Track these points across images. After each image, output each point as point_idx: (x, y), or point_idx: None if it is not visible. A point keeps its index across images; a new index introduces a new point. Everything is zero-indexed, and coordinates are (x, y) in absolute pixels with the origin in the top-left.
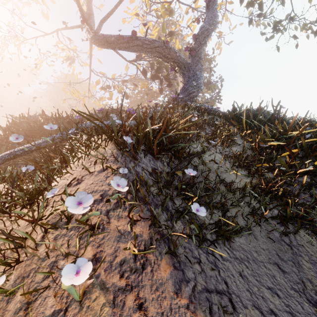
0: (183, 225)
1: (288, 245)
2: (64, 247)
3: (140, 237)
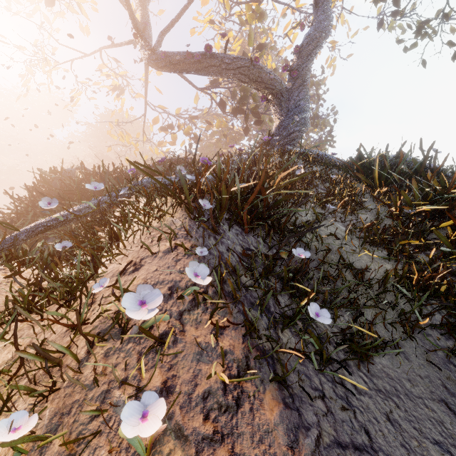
0: (293, 336)
1: None
2: (119, 369)
3: (230, 355)
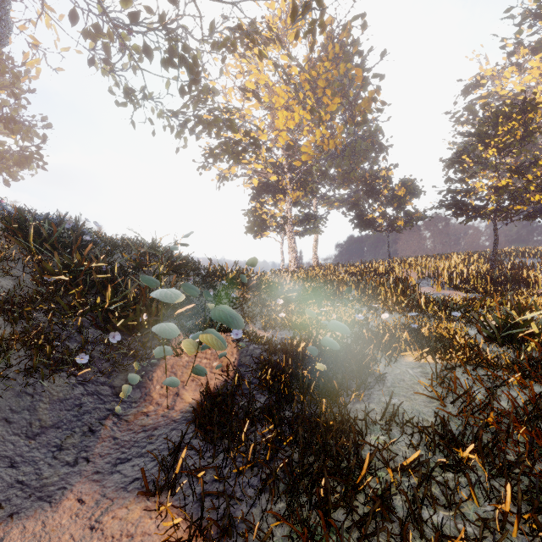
0: None
1: (29, 395)
2: None
3: None
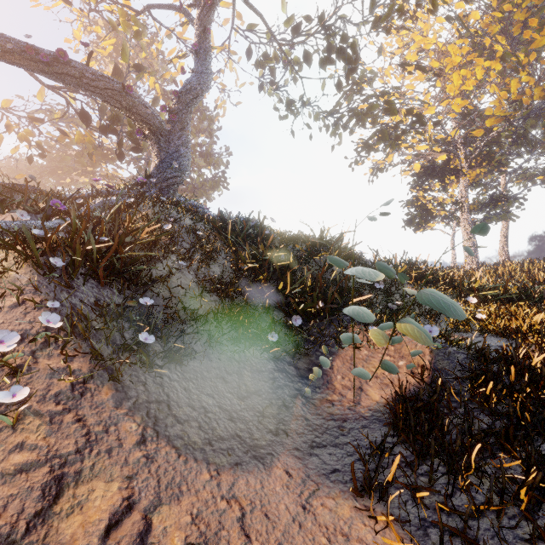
0: (132, 357)
1: (237, 362)
2: None
3: (78, 372)
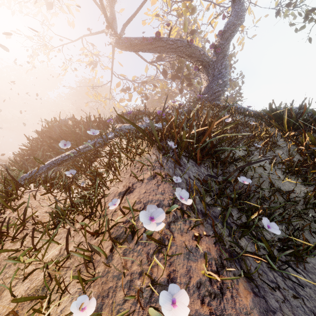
0: (247, 241)
1: None
2: (135, 264)
3: (209, 255)
